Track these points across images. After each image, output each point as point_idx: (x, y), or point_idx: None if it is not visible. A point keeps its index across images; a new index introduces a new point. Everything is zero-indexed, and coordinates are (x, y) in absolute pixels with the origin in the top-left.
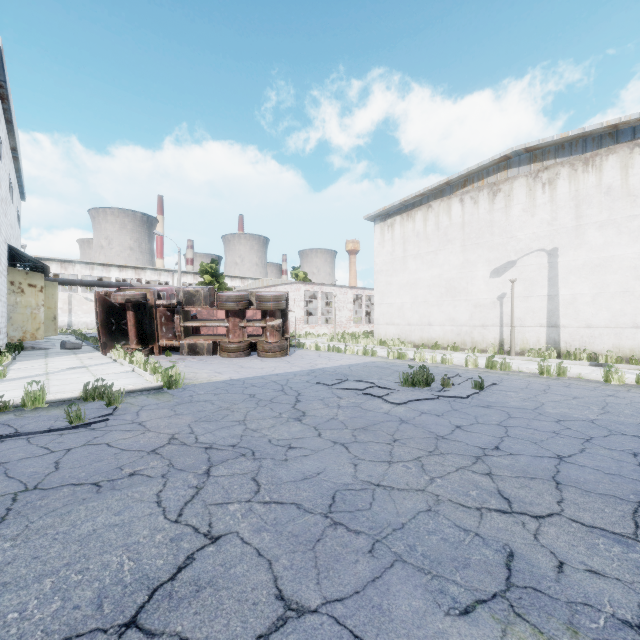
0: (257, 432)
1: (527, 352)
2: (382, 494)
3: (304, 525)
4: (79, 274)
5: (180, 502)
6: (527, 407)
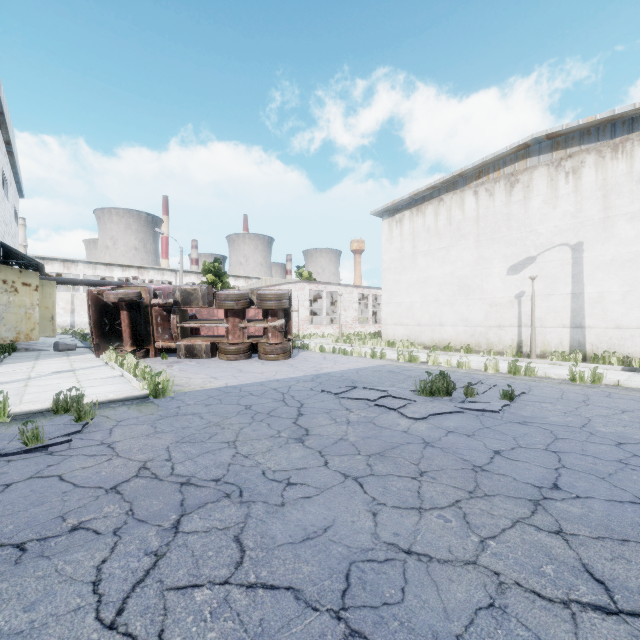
0: (249, 459)
1: (548, 355)
2: (417, 570)
3: (304, 638)
4: (82, 274)
5: (126, 584)
6: (572, 424)
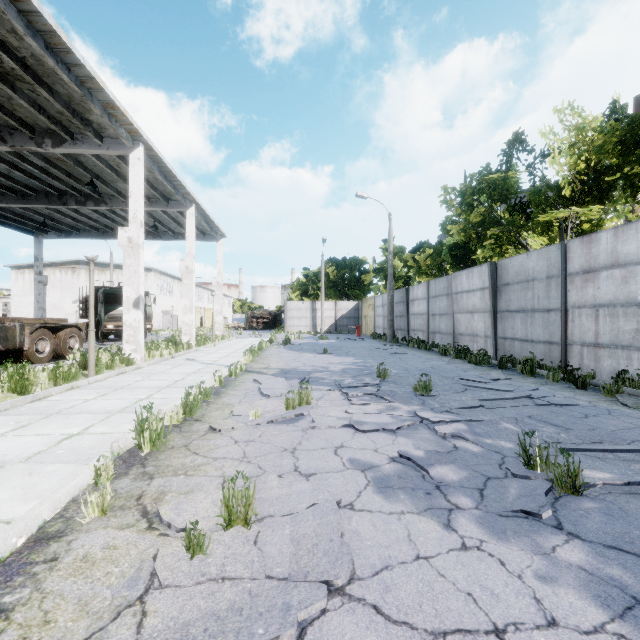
0: None
1: None
2: None
3: None
4: None
5: None
6: None
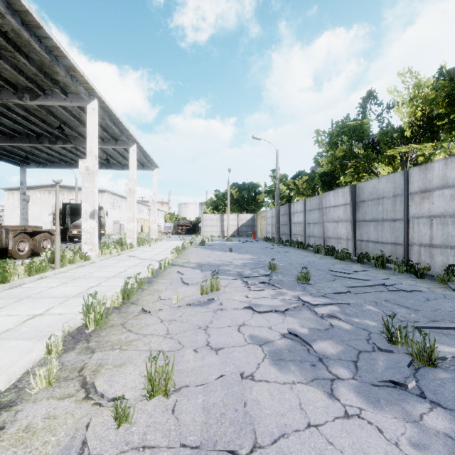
0: None
1: None
2: None
3: None
4: None
5: None
6: None
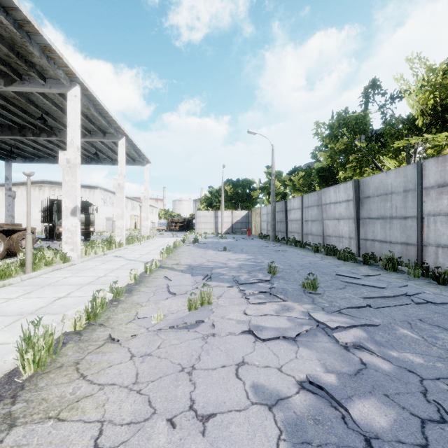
0: None
1: None
2: None
3: None
4: None
5: None
6: None
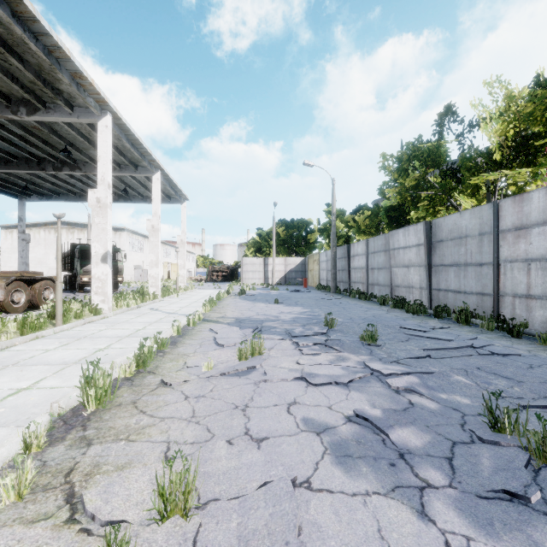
0: None
1: None
2: None
3: None
4: None
5: None
6: None
